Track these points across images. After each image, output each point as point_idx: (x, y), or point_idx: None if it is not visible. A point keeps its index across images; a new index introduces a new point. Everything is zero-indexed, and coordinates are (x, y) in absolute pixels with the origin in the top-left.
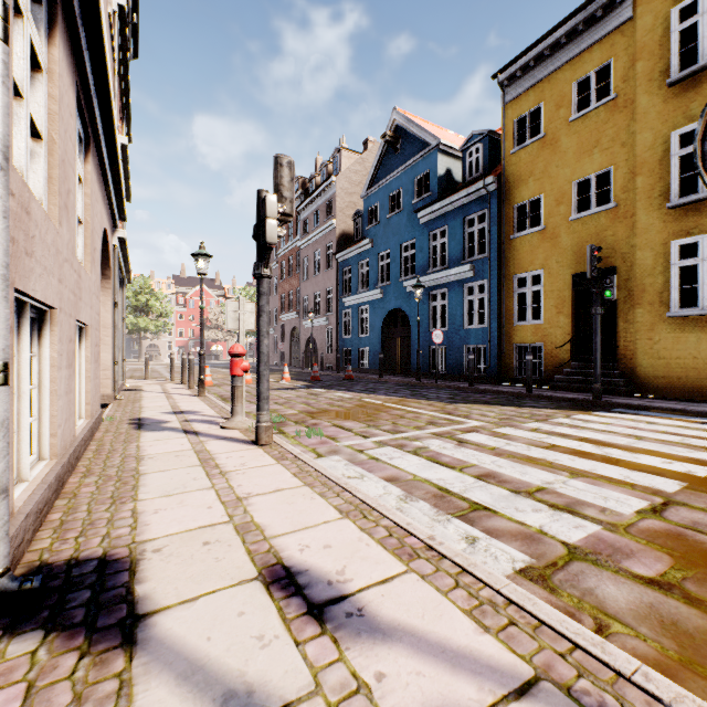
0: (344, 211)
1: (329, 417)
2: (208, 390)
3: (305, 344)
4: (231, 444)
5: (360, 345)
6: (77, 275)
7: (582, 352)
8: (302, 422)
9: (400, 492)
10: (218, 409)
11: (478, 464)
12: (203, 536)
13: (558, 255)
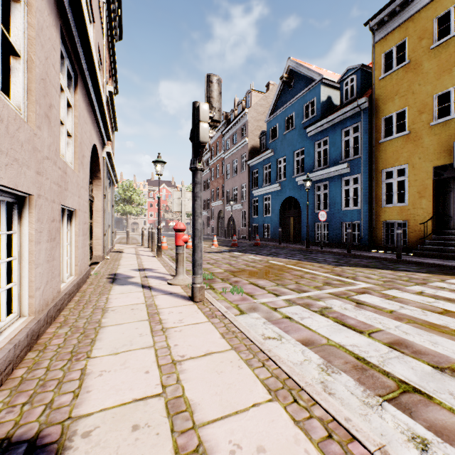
0: (253, 132)
1: (246, 275)
2: (164, 252)
3: (227, 221)
4: (173, 299)
5: (264, 222)
6: (62, 172)
7: (442, 227)
8: (226, 279)
9: (319, 359)
10: (168, 267)
11: (384, 329)
12: (134, 415)
13: (420, 153)
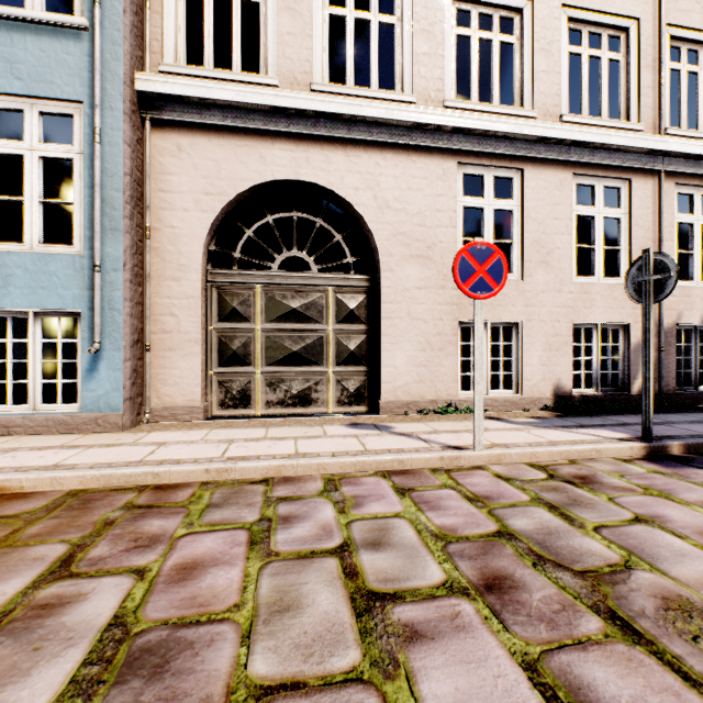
0: None
1: None
2: None
3: None
4: None
5: None
6: None
7: None
8: None
9: None
10: None
11: None
12: None
13: None
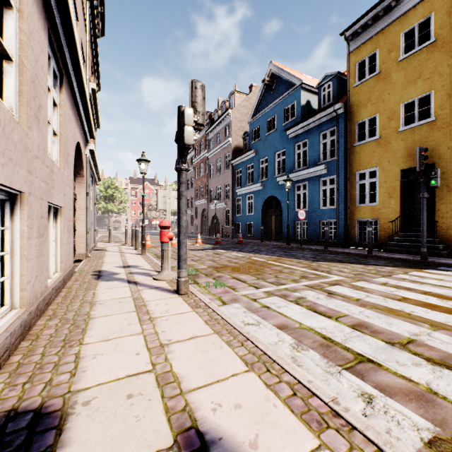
0: (236, 132)
1: (229, 271)
2: (148, 250)
3: (211, 219)
4: (159, 293)
5: (247, 220)
6: (50, 170)
7: (408, 225)
8: (210, 275)
9: (291, 340)
10: (153, 264)
11: (349, 314)
12: (128, 387)
13: (389, 156)
